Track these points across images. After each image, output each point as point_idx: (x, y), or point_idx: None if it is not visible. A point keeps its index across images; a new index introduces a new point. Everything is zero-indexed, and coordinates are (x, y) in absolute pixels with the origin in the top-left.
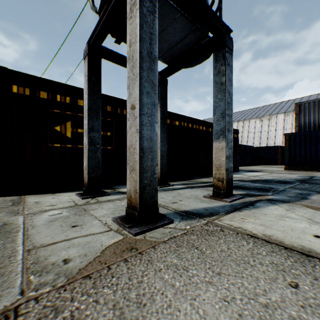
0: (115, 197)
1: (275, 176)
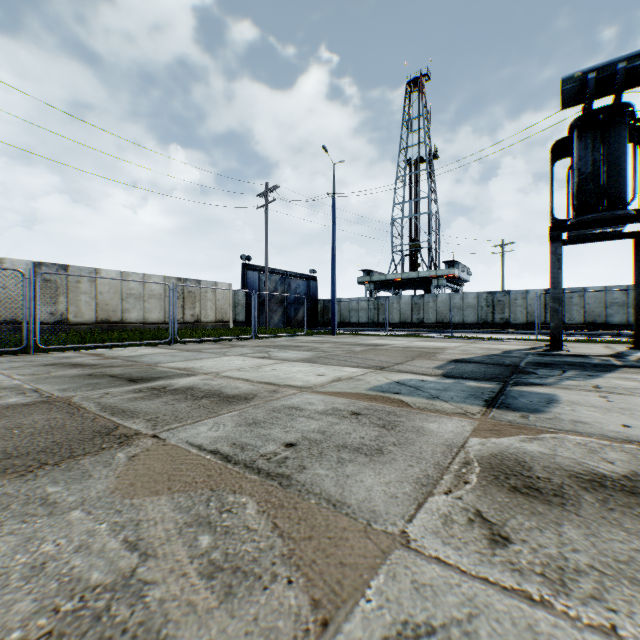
0: (616, 348)
1: (635, 396)
